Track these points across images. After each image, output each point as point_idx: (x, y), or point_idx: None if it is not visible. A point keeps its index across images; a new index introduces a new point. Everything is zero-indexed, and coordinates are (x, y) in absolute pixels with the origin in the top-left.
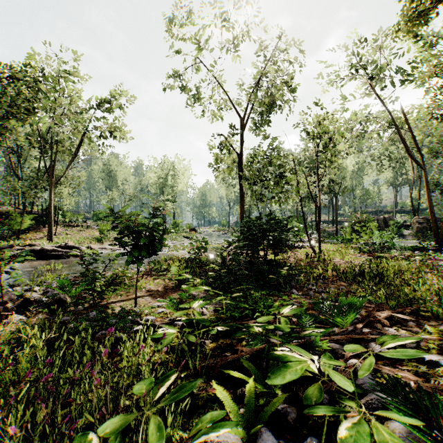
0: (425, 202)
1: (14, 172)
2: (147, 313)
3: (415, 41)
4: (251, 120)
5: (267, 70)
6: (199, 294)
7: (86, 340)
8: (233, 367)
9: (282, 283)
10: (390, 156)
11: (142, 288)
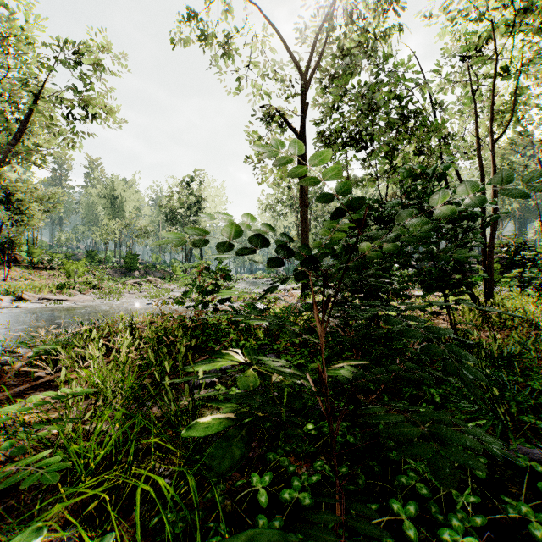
0: None
1: None
2: None
3: None
4: (317, 86)
5: None
6: None
7: None
8: None
9: None
10: (513, 168)
11: None
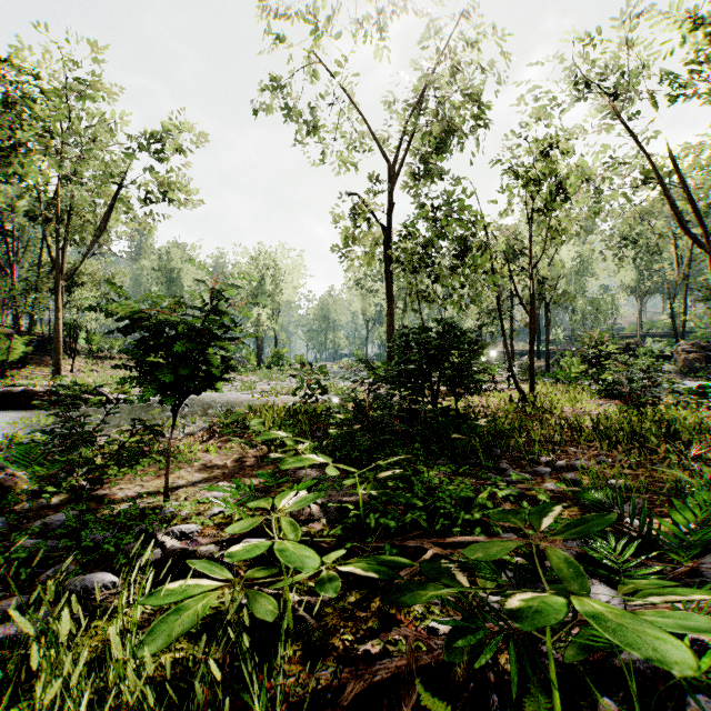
0: (692, 319)
1: (0, 264)
2: (185, 517)
3: (696, 25)
4: (405, 173)
5: (434, 81)
6: (308, 473)
7: (4, 593)
8: (393, 710)
9: (479, 450)
10: (637, 242)
11: (194, 460)
